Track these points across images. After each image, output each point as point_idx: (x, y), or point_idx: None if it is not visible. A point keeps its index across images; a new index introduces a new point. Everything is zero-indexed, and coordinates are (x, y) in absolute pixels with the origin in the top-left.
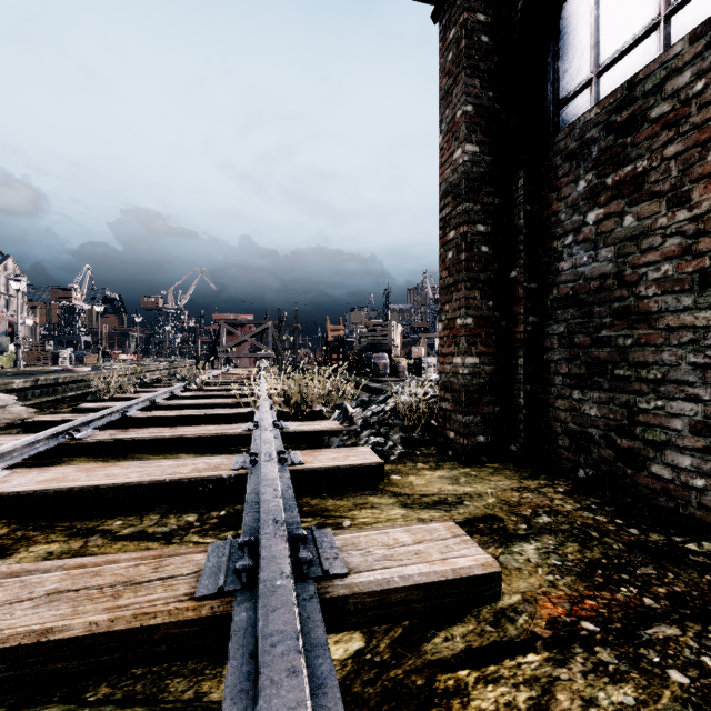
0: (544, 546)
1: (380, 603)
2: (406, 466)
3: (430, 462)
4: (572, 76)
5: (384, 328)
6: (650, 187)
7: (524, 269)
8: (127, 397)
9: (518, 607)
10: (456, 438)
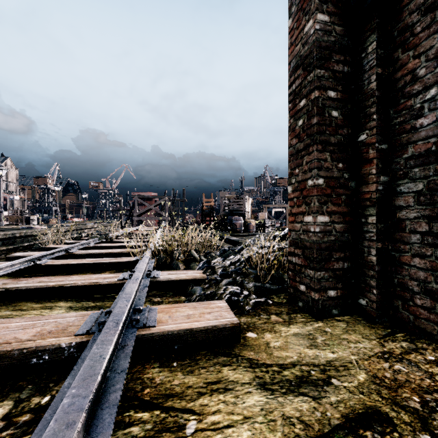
0: None
1: None
2: (260, 318)
3: (282, 314)
4: None
5: (240, 200)
6: None
7: (376, 130)
8: (54, 247)
9: None
10: (306, 291)
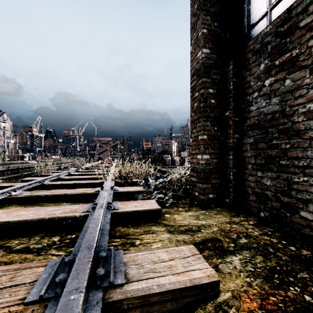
0: (244, 257)
1: (144, 303)
2: (173, 209)
3: (185, 207)
4: (257, 12)
5: (169, 143)
6: (300, 63)
7: (232, 111)
8: (48, 174)
9: (229, 302)
10: (198, 195)
